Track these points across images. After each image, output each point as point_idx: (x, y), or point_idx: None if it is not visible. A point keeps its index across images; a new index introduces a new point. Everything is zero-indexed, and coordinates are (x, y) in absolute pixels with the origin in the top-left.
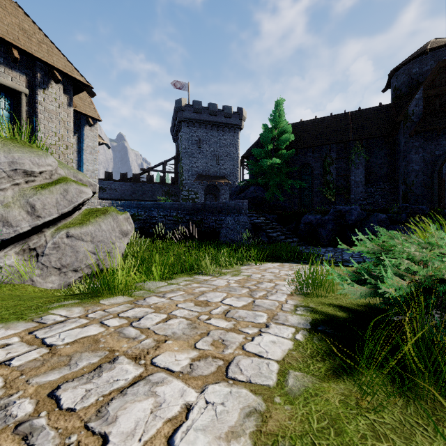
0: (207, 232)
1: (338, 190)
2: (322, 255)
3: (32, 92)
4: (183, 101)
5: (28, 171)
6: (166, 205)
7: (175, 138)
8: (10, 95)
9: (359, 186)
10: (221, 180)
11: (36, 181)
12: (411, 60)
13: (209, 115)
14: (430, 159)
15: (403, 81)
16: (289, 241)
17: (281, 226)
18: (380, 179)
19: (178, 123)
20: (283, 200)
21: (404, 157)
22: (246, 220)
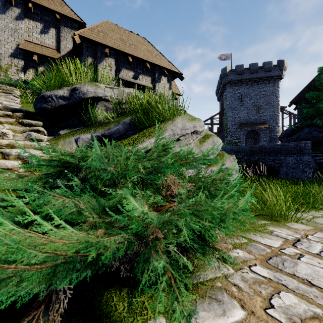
0: (264, 169)
1: None
2: None
3: (153, 85)
4: (227, 68)
5: (197, 131)
6: (227, 148)
7: (219, 98)
8: (144, 90)
9: None
10: (261, 126)
11: (198, 137)
12: None
13: (250, 73)
14: None
15: None
16: None
17: None
18: None
19: (222, 86)
20: None
21: None
22: (310, 160)
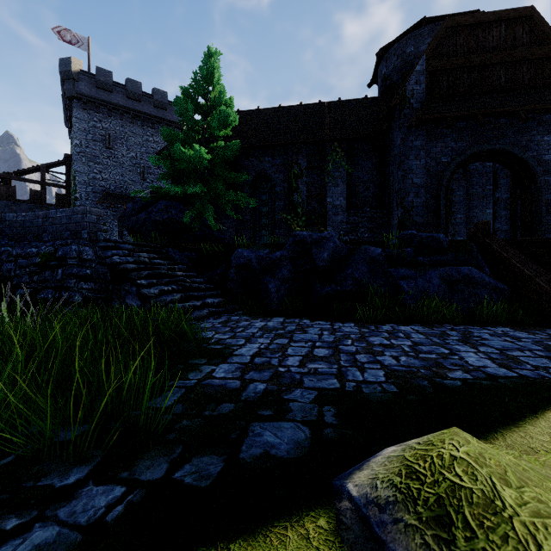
0: None
1: (309, 218)
2: (227, 353)
3: None
4: (75, 63)
5: None
6: None
7: (70, 131)
8: None
9: (338, 213)
10: None
11: None
12: (405, 34)
13: (127, 98)
14: (435, 168)
15: (394, 65)
16: (190, 306)
17: (197, 272)
18: (366, 203)
19: (67, 102)
20: (217, 227)
21: (401, 164)
22: (89, 256)
